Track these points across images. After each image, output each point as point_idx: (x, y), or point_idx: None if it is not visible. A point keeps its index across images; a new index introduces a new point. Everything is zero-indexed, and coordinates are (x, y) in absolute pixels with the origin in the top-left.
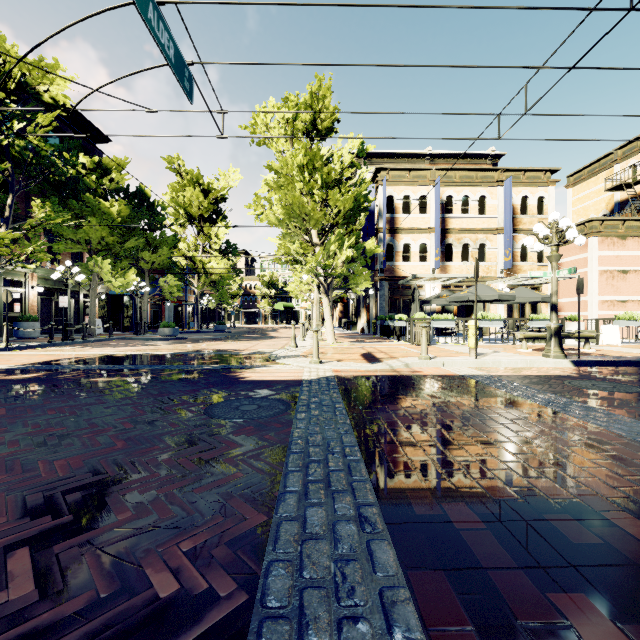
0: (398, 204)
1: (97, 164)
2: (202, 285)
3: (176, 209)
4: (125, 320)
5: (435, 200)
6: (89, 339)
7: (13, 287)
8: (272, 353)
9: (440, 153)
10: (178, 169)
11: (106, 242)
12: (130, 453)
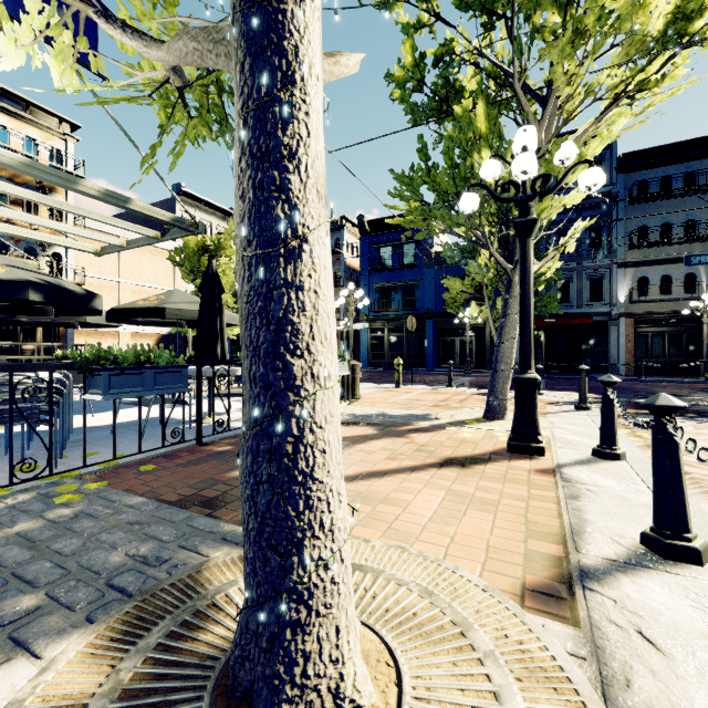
0: None
1: None
2: None
3: None
4: None
5: None
6: None
7: None
8: None
9: None
10: None
11: None
12: None
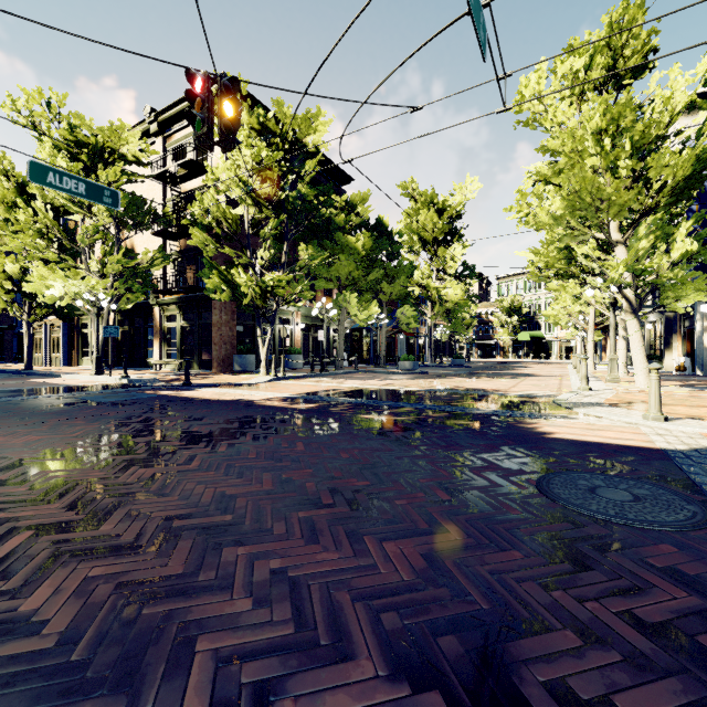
0: None
1: (345, 203)
2: (435, 315)
3: (409, 236)
4: (364, 353)
5: None
6: (339, 371)
7: (285, 325)
8: (556, 397)
9: None
10: (412, 193)
11: (352, 277)
12: (480, 556)
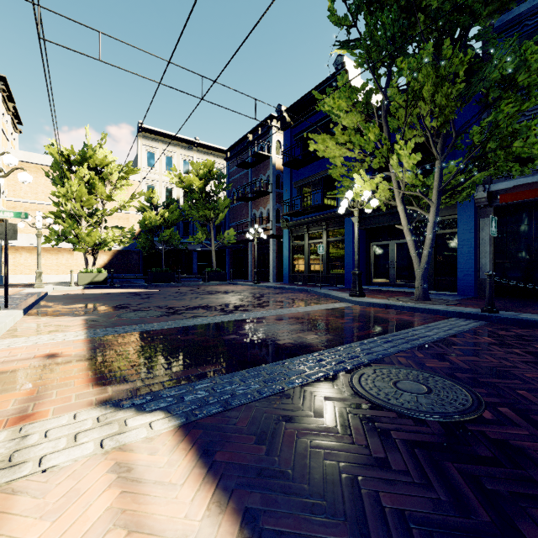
0: None
1: None
2: None
3: None
4: None
5: None
6: None
7: None
8: None
9: None
10: None
11: None
12: None
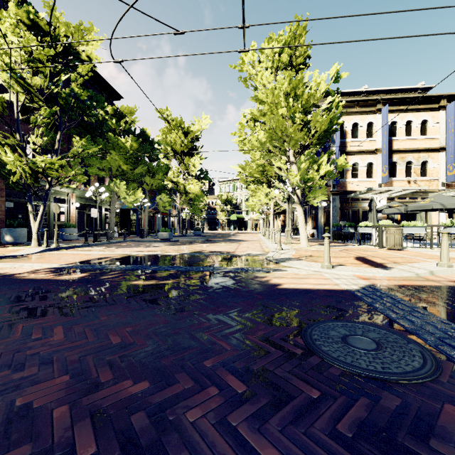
0: (348, 130)
1: (115, 112)
2: (183, 202)
3: (165, 147)
4: (131, 227)
5: (382, 125)
6: (111, 241)
7: (60, 203)
8: (266, 255)
9: (375, 90)
10: (166, 118)
11: (122, 169)
12: None
